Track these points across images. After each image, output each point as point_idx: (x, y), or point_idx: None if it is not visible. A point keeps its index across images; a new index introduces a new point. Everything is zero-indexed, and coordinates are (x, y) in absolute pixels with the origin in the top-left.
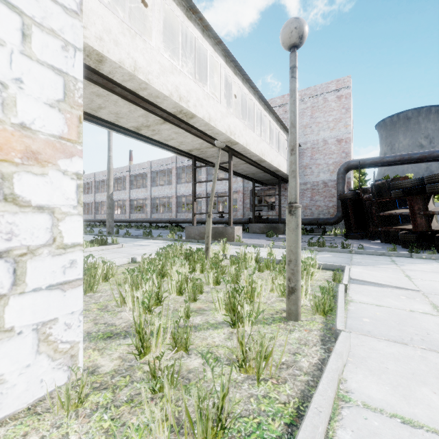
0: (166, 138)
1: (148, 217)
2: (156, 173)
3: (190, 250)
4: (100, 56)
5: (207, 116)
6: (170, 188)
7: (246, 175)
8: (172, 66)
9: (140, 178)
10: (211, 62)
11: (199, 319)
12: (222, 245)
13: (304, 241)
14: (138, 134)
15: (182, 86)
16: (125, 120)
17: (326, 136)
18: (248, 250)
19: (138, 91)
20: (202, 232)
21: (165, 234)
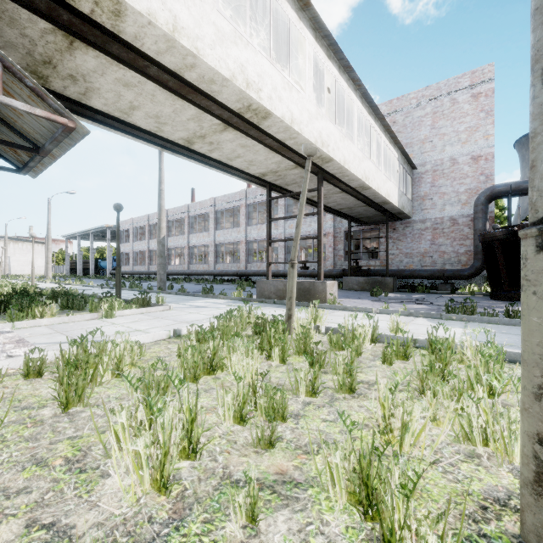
0: (229, 156)
1: (211, 268)
2: (220, 213)
3: (262, 318)
4: (116, 2)
5: (288, 116)
6: (238, 232)
7: (340, 210)
8: (235, 33)
9: (202, 219)
10: (293, 43)
11: (284, 530)
12: (312, 311)
13: (431, 304)
14: (190, 150)
15: (250, 65)
16: (170, 127)
17: (454, 153)
18: (350, 316)
19: (182, 72)
20: (280, 288)
21: (231, 291)
